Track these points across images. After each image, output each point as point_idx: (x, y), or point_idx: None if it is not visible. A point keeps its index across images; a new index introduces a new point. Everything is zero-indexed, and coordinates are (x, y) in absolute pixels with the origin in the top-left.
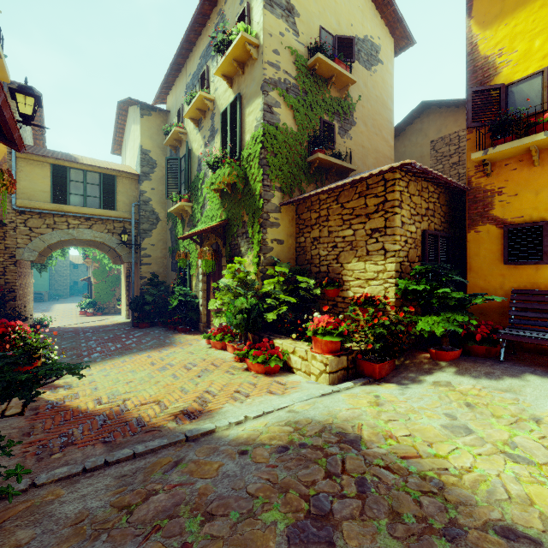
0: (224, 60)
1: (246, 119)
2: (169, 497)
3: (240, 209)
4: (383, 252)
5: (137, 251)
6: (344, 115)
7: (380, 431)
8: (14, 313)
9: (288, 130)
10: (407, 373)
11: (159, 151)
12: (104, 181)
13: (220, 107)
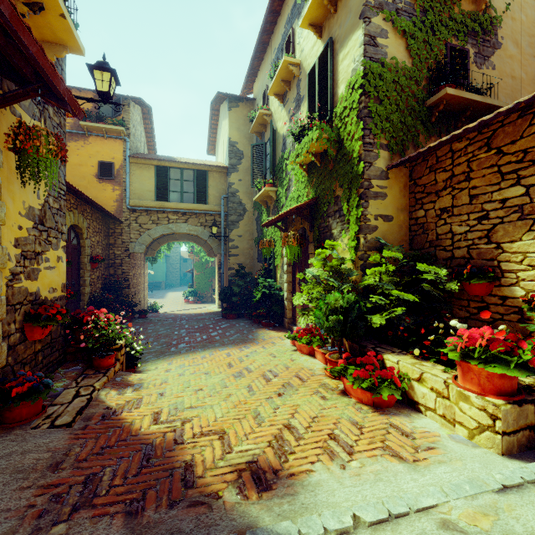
0: (312, 1)
1: (339, 67)
2: None
3: (331, 182)
4: None
5: (226, 243)
6: (483, 35)
7: None
8: (128, 299)
9: (398, 65)
10: None
11: (246, 142)
12: (198, 177)
13: (307, 68)
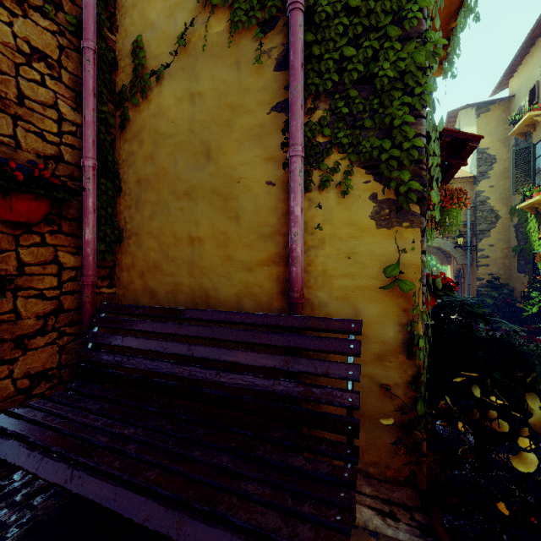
0: None
1: None
2: None
3: None
4: None
5: (471, 252)
6: None
7: None
8: None
9: None
10: None
11: (499, 145)
12: None
13: None
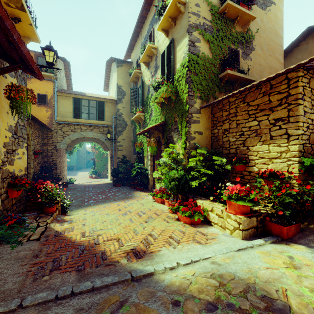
0: (163, 18)
1: (177, 54)
2: None
3: (173, 113)
4: (286, 136)
5: (115, 143)
6: (246, 43)
7: (309, 303)
8: (56, 176)
9: (205, 57)
10: (313, 237)
11: (127, 86)
12: (98, 105)
13: (160, 51)
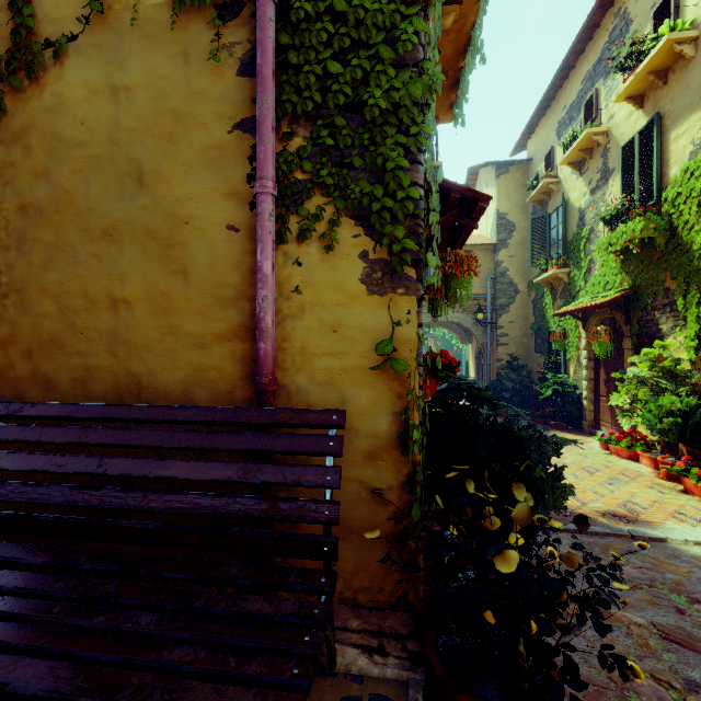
0: (632, 80)
1: (670, 146)
2: (637, 572)
3: (658, 272)
4: None
5: (492, 330)
6: None
7: None
8: None
9: None
10: None
11: (518, 211)
12: None
13: (619, 138)
